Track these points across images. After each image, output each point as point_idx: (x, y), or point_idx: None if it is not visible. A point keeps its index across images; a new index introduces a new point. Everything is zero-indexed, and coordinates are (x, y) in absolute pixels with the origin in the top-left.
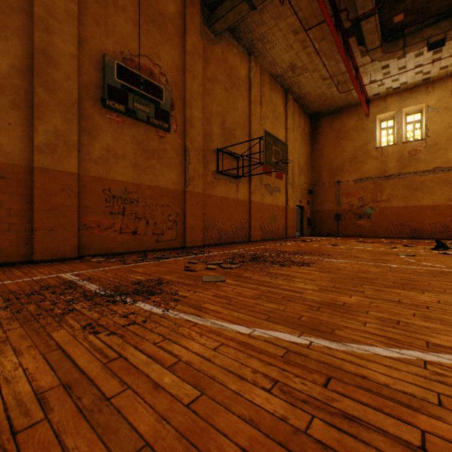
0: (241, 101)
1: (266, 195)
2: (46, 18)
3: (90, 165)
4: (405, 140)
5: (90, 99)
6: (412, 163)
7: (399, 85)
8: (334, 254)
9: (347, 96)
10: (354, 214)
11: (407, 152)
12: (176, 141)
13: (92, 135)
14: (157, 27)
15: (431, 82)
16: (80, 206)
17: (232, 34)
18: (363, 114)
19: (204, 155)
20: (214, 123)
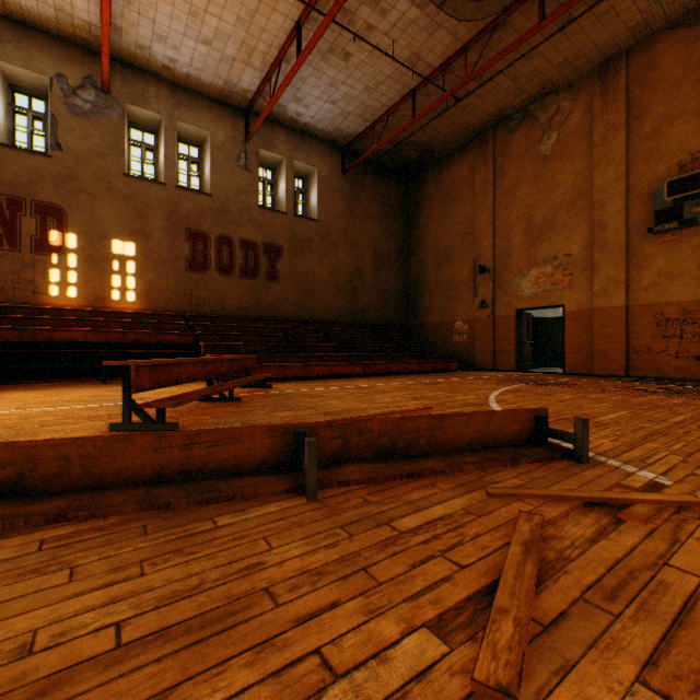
0: None
1: None
2: (599, 198)
3: (639, 295)
4: None
5: (639, 235)
6: None
7: None
8: None
9: None
10: None
11: None
12: None
13: (641, 266)
14: None
15: None
16: (629, 333)
17: None
18: None
19: None
20: None
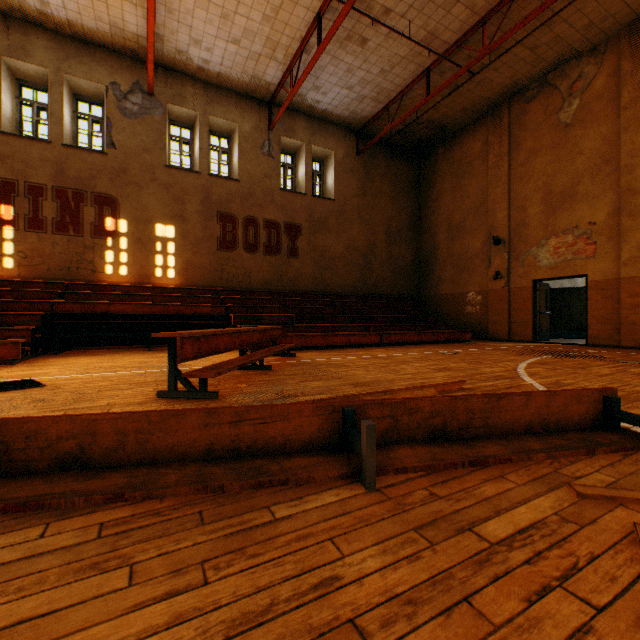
0: None
1: None
2: (628, 163)
3: None
4: None
5: None
6: None
7: None
8: None
9: None
10: None
11: None
12: None
13: None
14: None
15: None
16: None
17: None
18: None
19: None
20: None
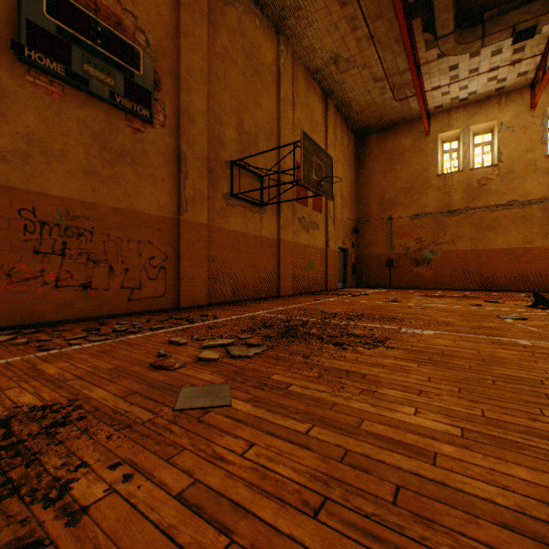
0: (267, 97)
1: (301, 232)
2: None
3: None
4: (472, 167)
5: None
6: (481, 195)
7: (467, 95)
8: (409, 318)
9: (402, 107)
10: (411, 259)
11: (475, 182)
12: (165, 141)
13: None
14: None
15: (506, 94)
16: None
17: None
18: (421, 131)
19: (211, 168)
20: (226, 123)
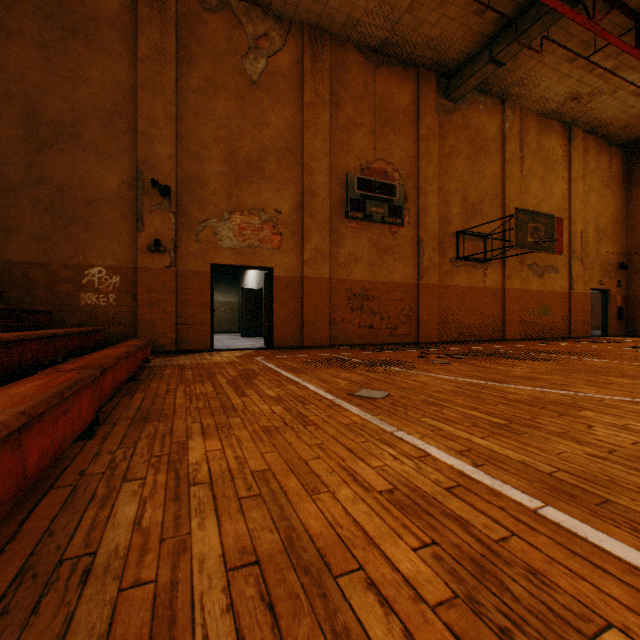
0: (490, 165)
1: (531, 278)
2: (310, 163)
3: (337, 270)
4: None
5: (337, 215)
6: None
7: None
8: (608, 355)
9: None
10: None
11: None
12: (409, 233)
13: (338, 244)
14: (390, 126)
15: None
16: (330, 304)
17: (477, 90)
18: None
19: (440, 242)
20: (452, 204)
